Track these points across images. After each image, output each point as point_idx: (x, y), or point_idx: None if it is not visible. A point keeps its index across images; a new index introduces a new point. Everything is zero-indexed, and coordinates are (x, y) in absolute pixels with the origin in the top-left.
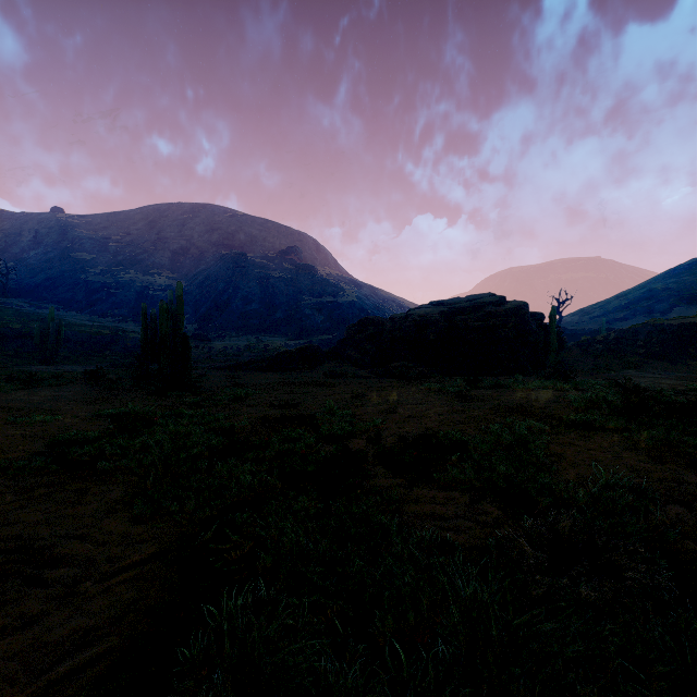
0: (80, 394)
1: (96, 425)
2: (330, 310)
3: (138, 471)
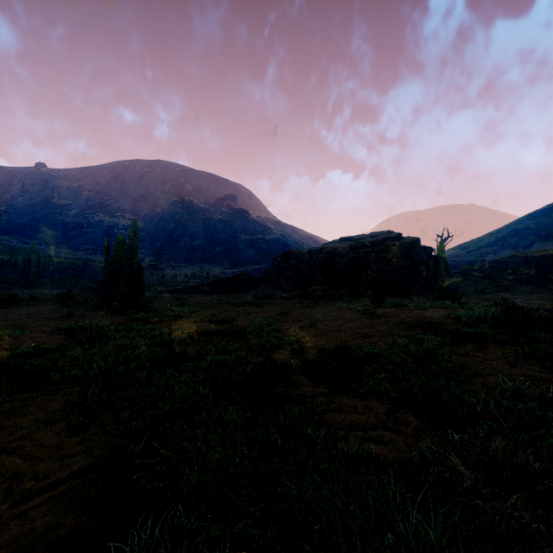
0: (50, 312)
1: (57, 338)
2: (260, 245)
3: (83, 381)
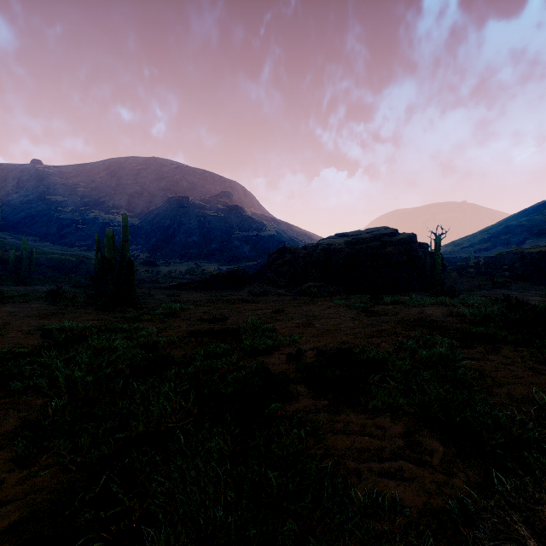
0: (35, 310)
1: (35, 339)
2: (255, 242)
3: (49, 392)
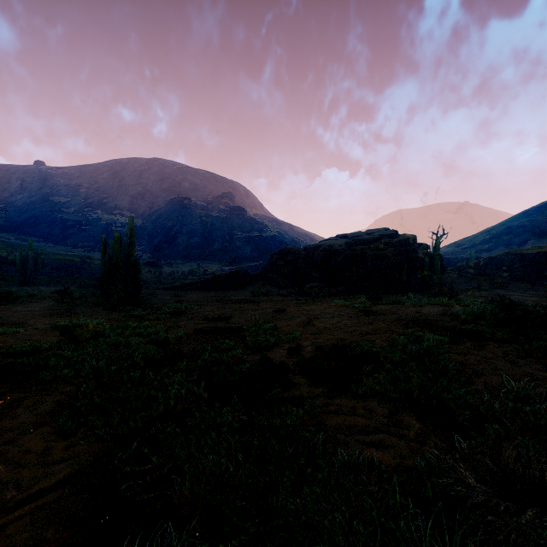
0: (46, 310)
1: (51, 336)
2: (257, 243)
3: (75, 381)
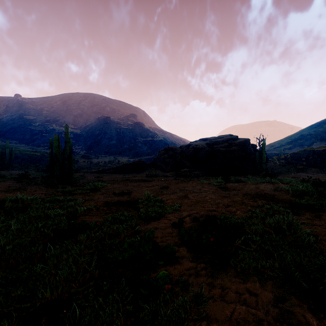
0: (7, 187)
1: None
2: (150, 144)
3: None
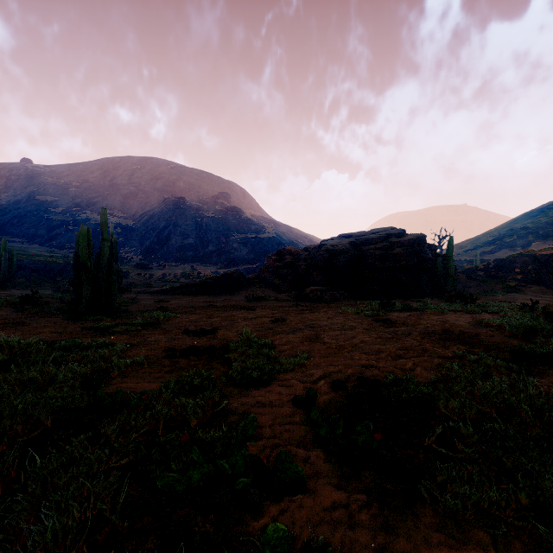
0: None
1: None
2: (253, 244)
3: None
